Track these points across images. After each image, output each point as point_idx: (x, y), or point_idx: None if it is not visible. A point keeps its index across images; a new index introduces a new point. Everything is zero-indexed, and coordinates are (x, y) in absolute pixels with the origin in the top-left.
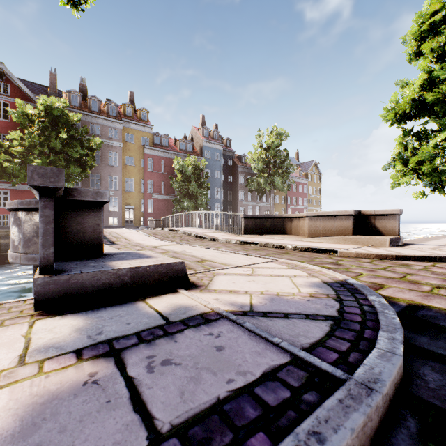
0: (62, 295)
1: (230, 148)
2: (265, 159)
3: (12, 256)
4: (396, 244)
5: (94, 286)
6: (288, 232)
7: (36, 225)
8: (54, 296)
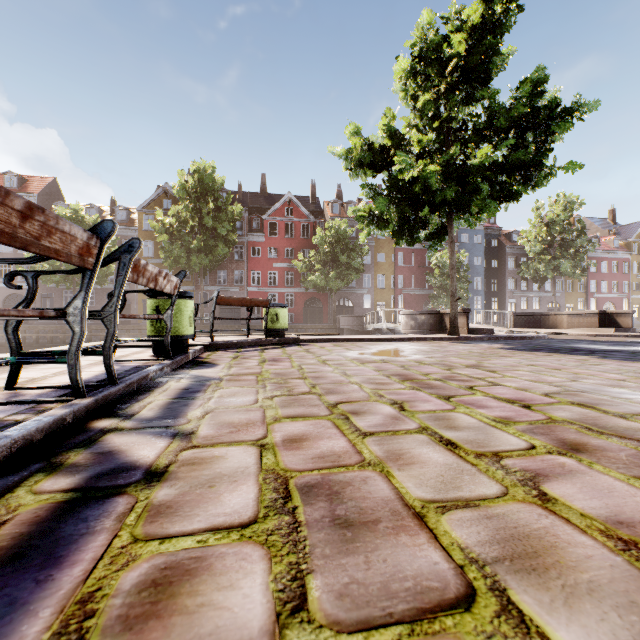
0: (471, 332)
1: (494, 224)
2: (546, 236)
3: (411, 331)
4: (623, 332)
5: (475, 332)
6: (554, 326)
7: (423, 320)
8: (470, 332)
